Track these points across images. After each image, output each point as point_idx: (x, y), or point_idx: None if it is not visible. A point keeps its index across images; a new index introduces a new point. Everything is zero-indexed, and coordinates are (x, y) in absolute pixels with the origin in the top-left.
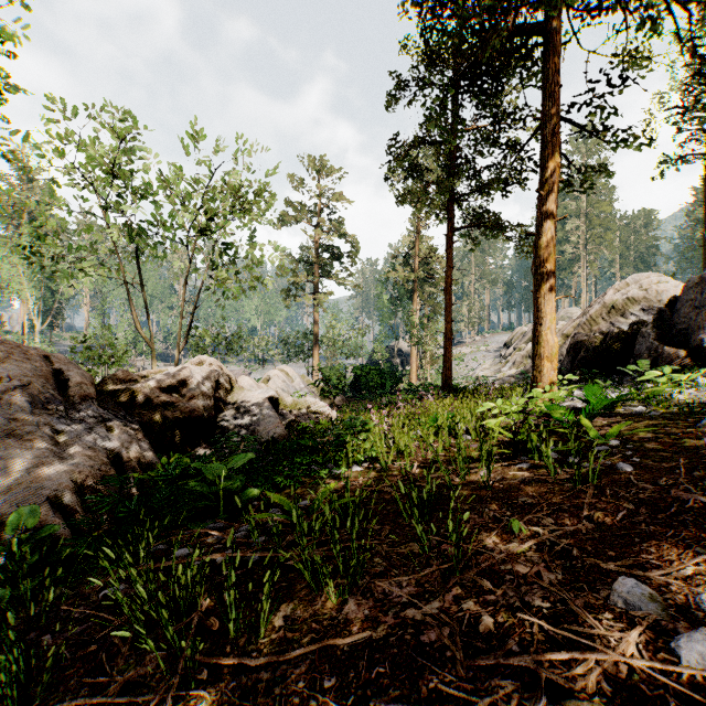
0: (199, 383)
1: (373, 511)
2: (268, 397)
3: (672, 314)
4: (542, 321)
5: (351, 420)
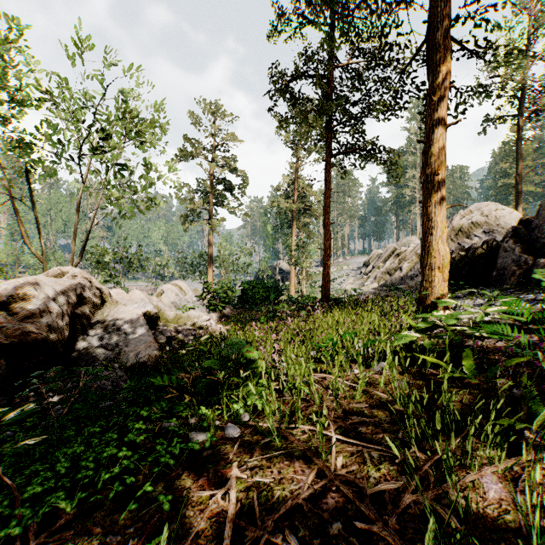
0: (46, 297)
1: None
2: (144, 312)
3: (528, 231)
4: (432, 230)
5: (227, 348)
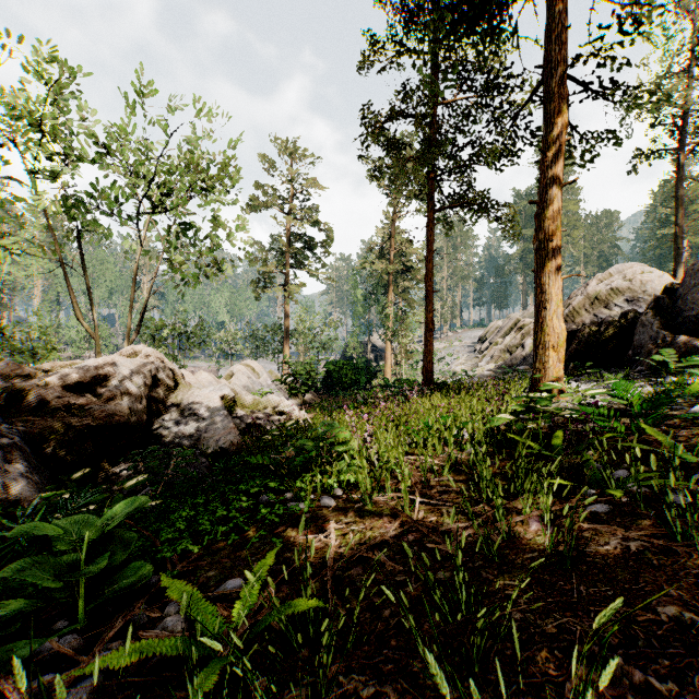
0: (125, 379)
1: (356, 620)
2: (221, 396)
3: (672, 302)
4: (546, 304)
5: (320, 429)
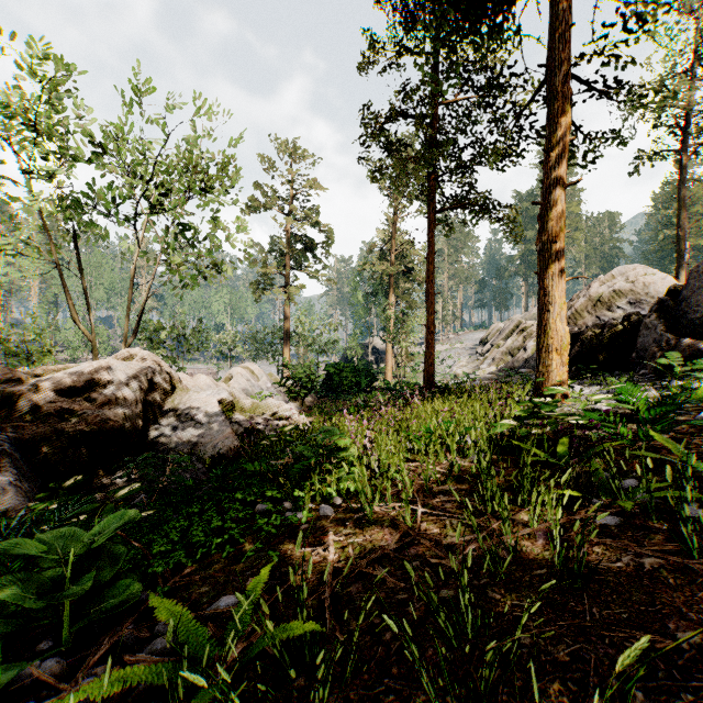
0: (120, 383)
1: (355, 643)
2: (219, 400)
3: (676, 304)
4: (550, 306)
5: (319, 435)
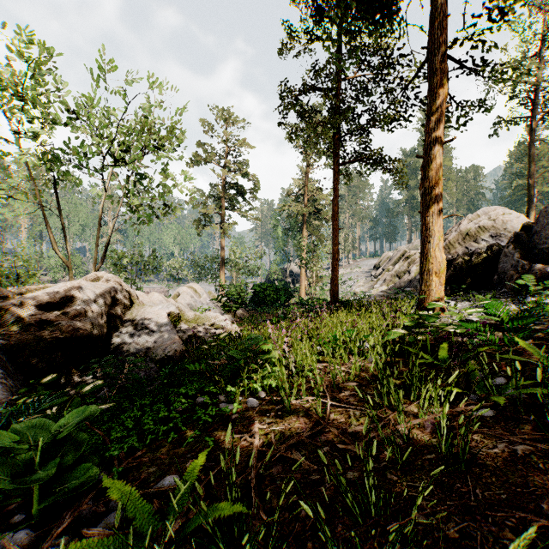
0: (88, 299)
1: (276, 519)
2: (168, 313)
3: (529, 237)
4: (430, 238)
5: (247, 341)
